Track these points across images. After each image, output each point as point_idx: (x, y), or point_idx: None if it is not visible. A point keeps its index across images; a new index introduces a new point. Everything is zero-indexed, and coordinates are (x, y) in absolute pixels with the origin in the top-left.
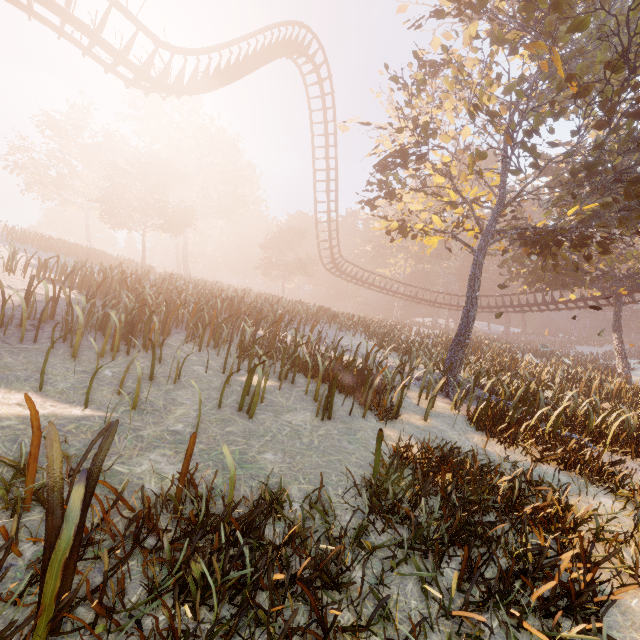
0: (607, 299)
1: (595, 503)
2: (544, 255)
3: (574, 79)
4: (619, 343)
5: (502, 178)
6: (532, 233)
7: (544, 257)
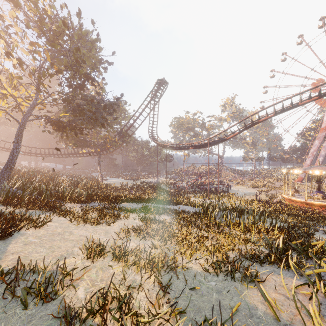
0: (96, 153)
1: (43, 216)
2: (62, 131)
3: (63, 64)
4: (100, 169)
5: (36, 91)
6: (53, 120)
7: (62, 132)
